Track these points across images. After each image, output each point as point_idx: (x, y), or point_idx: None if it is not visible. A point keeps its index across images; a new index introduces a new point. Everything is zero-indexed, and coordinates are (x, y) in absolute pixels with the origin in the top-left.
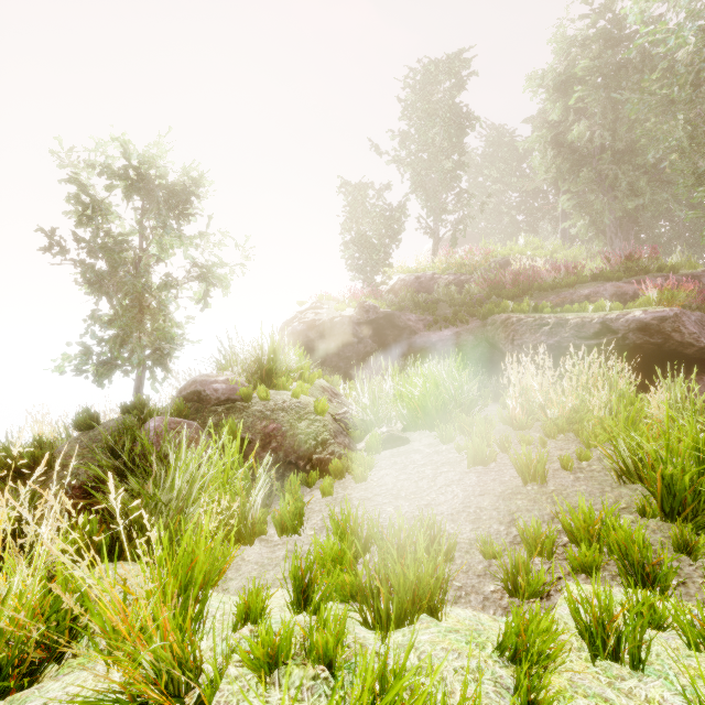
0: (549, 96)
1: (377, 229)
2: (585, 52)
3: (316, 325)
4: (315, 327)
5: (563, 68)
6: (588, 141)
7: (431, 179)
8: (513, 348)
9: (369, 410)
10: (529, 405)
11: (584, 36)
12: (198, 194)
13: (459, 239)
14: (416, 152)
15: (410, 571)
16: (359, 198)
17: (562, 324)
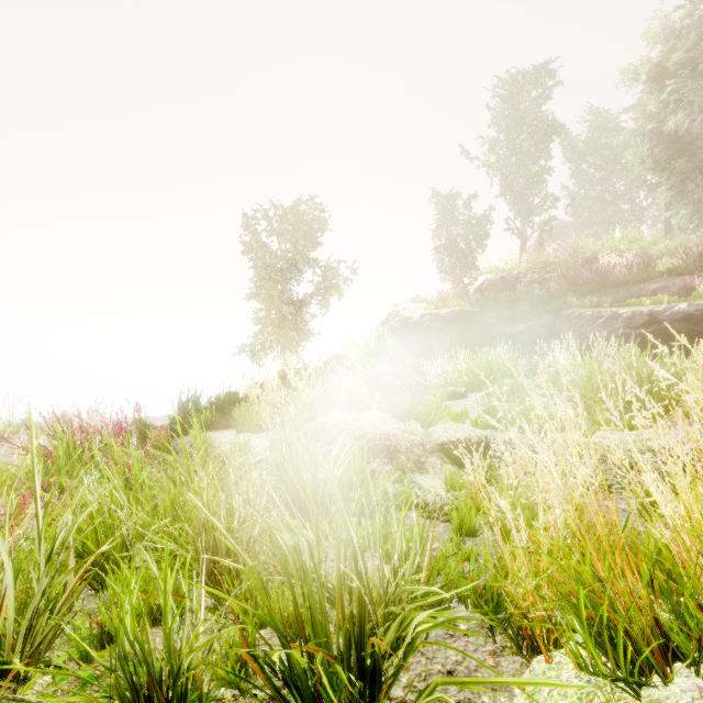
0: (646, 86)
1: (465, 235)
2: (681, 42)
3: (409, 323)
4: (408, 325)
5: (660, 58)
6: (690, 128)
7: (518, 183)
8: (574, 338)
9: (441, 377)
10: (555, 375)
11: (680, 27)
12: (322, 230)
13: (558, 232)
14: (503, 160)
15: (433, 404)
16: (448, 208)
17: (614, 317)
